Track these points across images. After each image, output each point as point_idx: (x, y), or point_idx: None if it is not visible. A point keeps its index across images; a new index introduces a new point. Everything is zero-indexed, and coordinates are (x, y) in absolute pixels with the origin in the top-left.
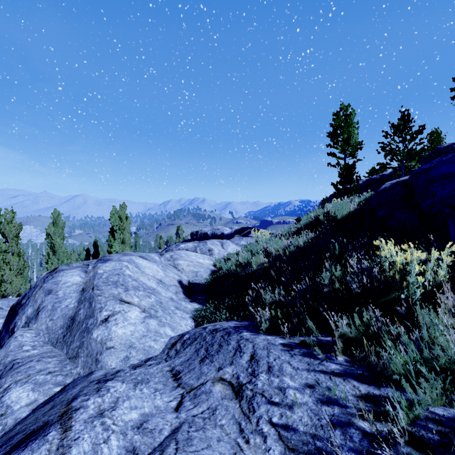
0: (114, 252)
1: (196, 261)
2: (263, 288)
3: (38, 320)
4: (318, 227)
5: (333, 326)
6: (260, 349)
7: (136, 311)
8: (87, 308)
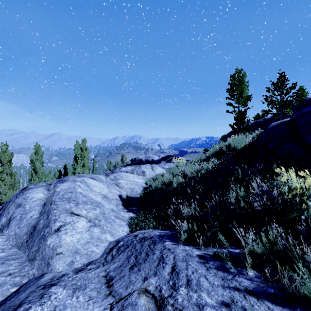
0: (77, 173)
1: (133, 180)
2: (181, 202)
3: (9, 227)
4: (222, 155)
5: (243, 244)
6: (180, 261)
7: (83, 222)
8: (45, 219)
